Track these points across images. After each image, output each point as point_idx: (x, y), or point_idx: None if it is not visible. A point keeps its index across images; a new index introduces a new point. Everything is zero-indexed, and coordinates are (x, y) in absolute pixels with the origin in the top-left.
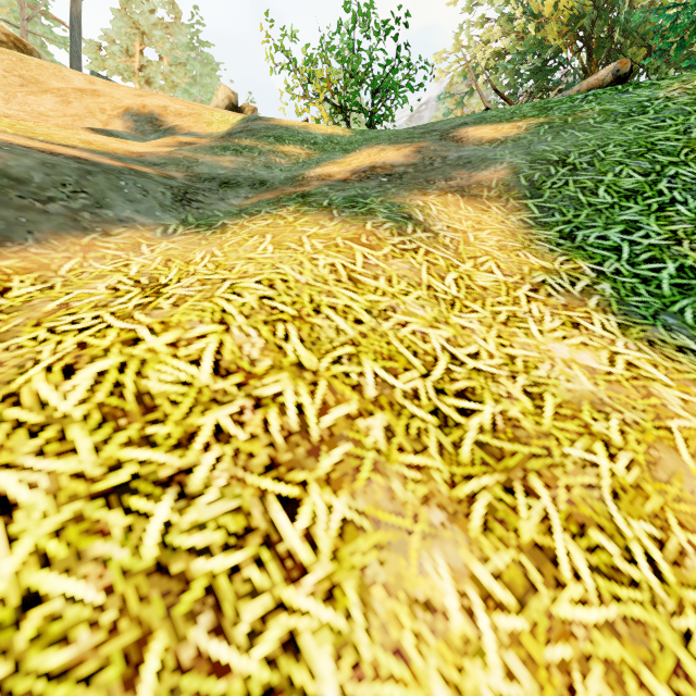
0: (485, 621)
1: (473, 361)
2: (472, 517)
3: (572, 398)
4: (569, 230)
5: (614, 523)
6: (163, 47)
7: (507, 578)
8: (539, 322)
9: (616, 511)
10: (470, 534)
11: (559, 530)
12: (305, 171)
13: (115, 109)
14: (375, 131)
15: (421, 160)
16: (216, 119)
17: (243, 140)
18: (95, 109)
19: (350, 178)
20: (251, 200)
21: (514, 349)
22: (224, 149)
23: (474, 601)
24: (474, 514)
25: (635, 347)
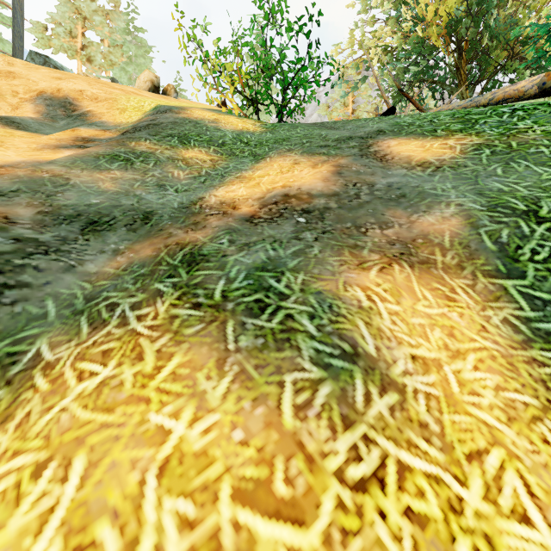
0: None
1: None
2: None
3: None
4: None
5: None
6: (103, 30)
7: None
8: None
9: None
10: None
11: None
12: (205, 192)
13: (28, 92)
14: (286, 128)
15: (344, 187)
16: (131, 105)
17: (140, 143)
18: (6, 91)
19: (258, 214)
20: (119, 261)
21: None
22: (112, 159)
23: None
24: None
25: None
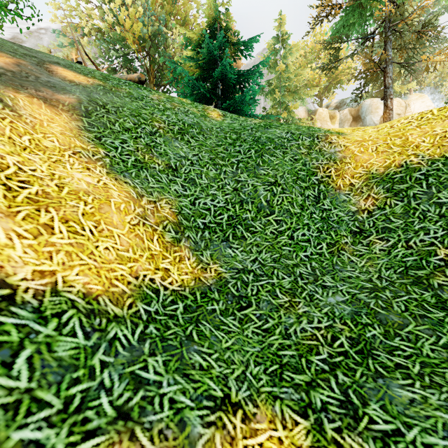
0: (18, 241)
1: (32, 172)
2: (18, 216)
3: (77, 189)
4: (100, 136)
5: (81, 221)
6: None
7: (30, 231)
8: (72, 165)
9: (82, 218)
10: (15, 220)
11: (57, 221)
12: None
13: None
14: None
15: (19, 71)
16: None
17: None
18: None
19: None
20: None
21: (56, 171)
22: None
23: (13, 236)
24: (19, 216)
25: (110, 179)
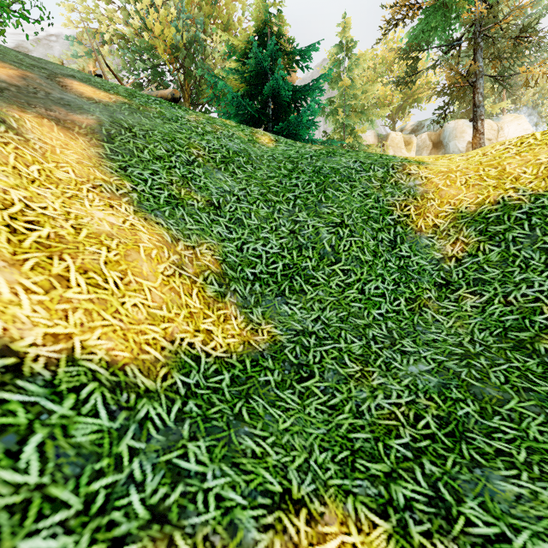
0: (25, 297)
1: (42, 210)
2: (25, 265)
3: (98, 232)
4: (125, 165)
5: (103, 271)
6: None
7: (41, 284)
8: (92, 201)
9: (105, 268)
10: (22, 271)
11: (74, 271)
12: None
13: None
14: None
15: (25, 86)
16: None
17: None
18: None
19: None
20: None
21: (72, 209)
22: None
23: (19, 290)
24: (27, 265)
25: (138, 219)
